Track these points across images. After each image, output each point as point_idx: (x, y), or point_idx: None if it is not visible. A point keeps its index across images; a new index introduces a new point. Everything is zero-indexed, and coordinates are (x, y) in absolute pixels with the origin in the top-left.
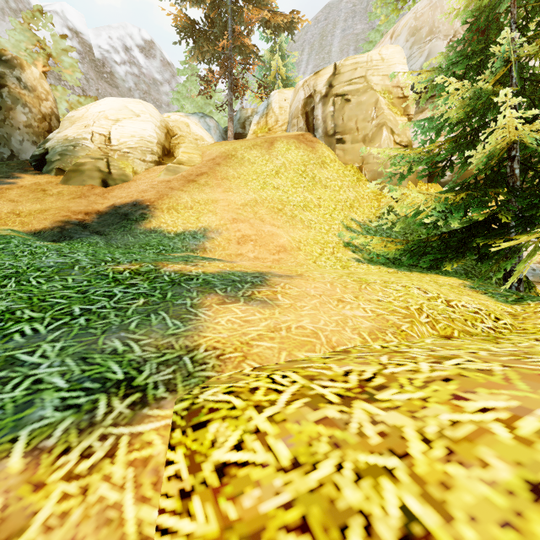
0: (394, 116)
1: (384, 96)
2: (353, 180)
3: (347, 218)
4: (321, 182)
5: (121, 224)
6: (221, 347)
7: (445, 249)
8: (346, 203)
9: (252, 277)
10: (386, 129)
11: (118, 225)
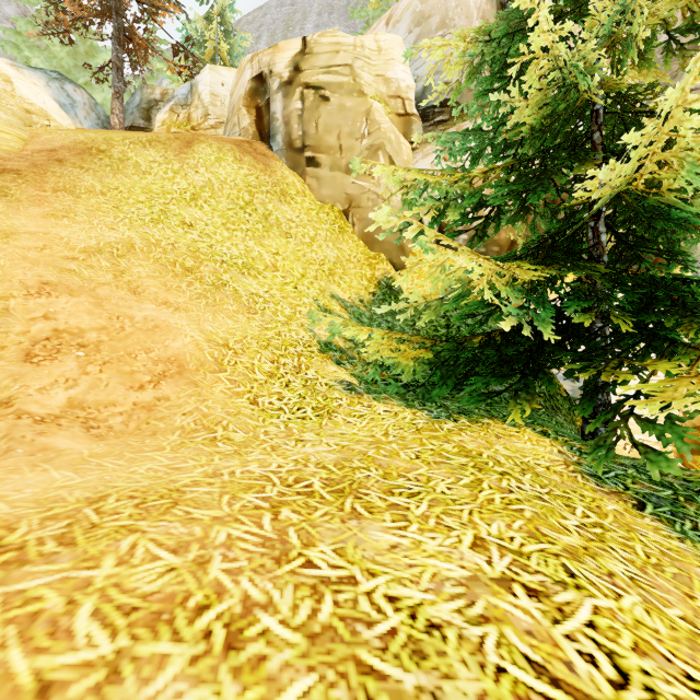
0: (394, 139)
1: (379, 105)
2: (334, 229)
3: (324, 293)
4: (279, 226)
5: None
6: None
7: (501, 367)
8: (322, 267)
9: None
10: (383, 155)
11: None
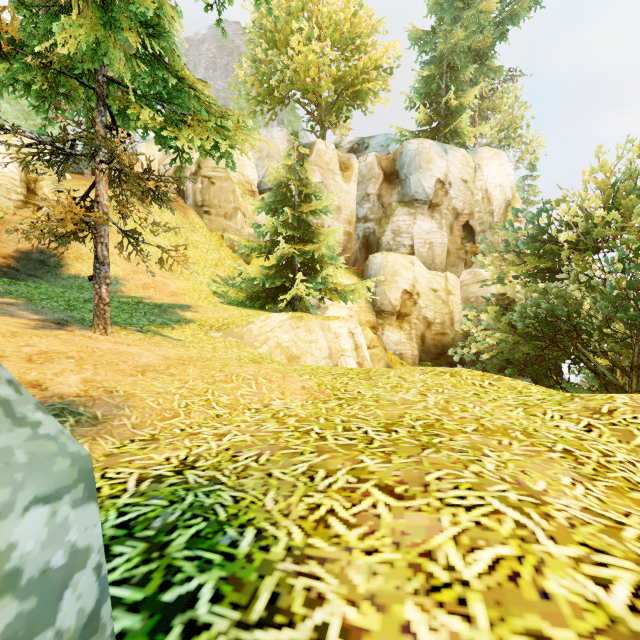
0: (246, 204)
1: (239, 187)
2: (218, 245)
3: (213, 274)
4: (193, 244)
5: (45, 269)
6: (193, 318)
7: (267, 298)
8: (212, 262)
9: (184, 305)
10: (240, 213)
11: (44, 270)
